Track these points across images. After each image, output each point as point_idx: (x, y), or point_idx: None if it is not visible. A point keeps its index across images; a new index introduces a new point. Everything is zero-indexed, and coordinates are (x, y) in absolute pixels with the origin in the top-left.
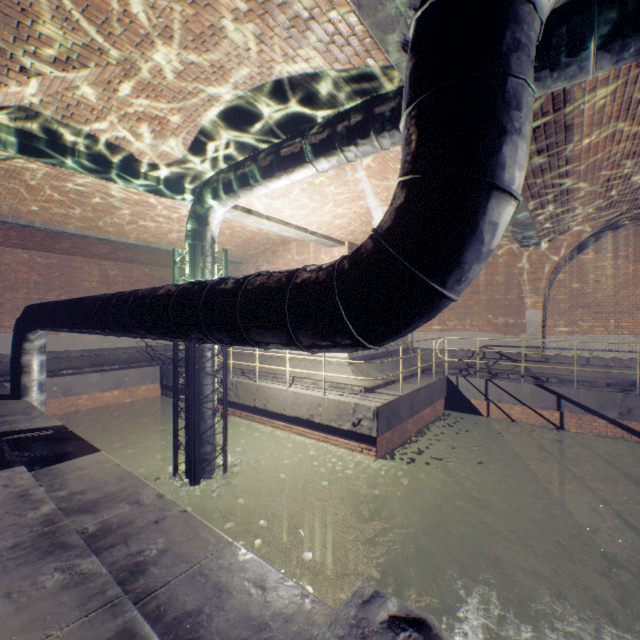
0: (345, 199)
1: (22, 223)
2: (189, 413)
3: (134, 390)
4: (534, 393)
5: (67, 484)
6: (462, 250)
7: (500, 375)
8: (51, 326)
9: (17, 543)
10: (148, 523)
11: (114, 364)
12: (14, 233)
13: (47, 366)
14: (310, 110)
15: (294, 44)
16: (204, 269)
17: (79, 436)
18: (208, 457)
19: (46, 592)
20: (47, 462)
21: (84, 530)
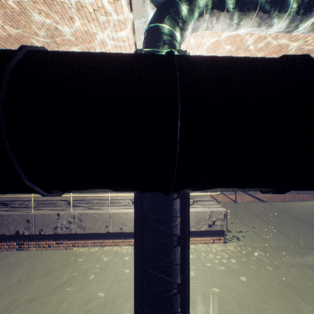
0: None
1: None
2: (181, 277)
3: None
4: None
5: None
6: None
7: None
8: None
9: None
10: None
11: None
12: None
13: None
14: None
15: None
16: None
17: None
18: None
19: None
20: None
21: None
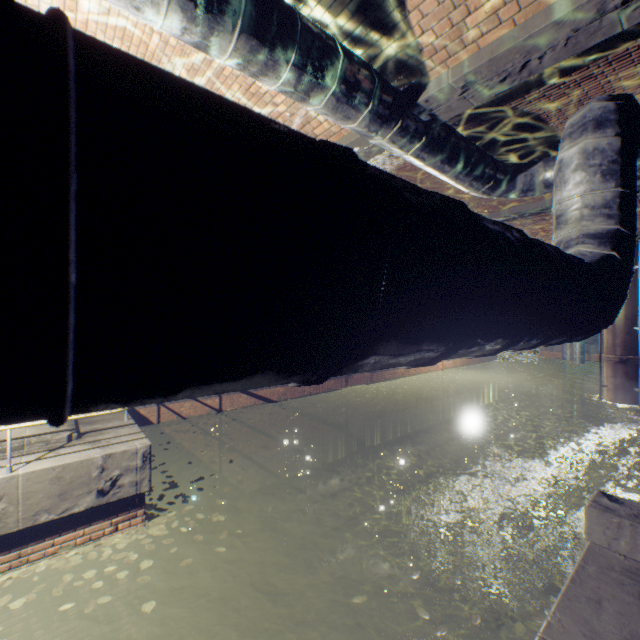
0: None
1: None
2: None
3: None
4: None
5: None
6: None
7: None
8: None
9: None
10: None
11: None
12: None
13: None
14: None
15: None
16: None
17: None
18: None
19: None
20: None
21: None
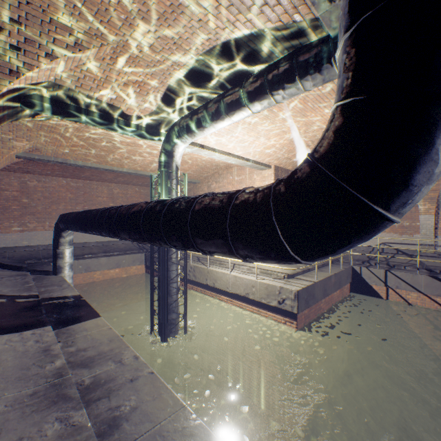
0: (272, 134)
1: (59, 161)
2: (160, 290)
3: (128, 269)
4: (429, 283)
5: (76, 342)
6: (412, 172)
7: (397, 267)
8: (73, 229)
9: (35, 391)
10: (125, 381)
11: (116, 251)
12: (57, 167)
13: (76, 252)
14: (246, 65)
15: (234, 10)
16: (170, 188)
17: (88, 304)
18: (173, 322)
19: (46, 440)
20: (66, 323)
21: (82, 382)
